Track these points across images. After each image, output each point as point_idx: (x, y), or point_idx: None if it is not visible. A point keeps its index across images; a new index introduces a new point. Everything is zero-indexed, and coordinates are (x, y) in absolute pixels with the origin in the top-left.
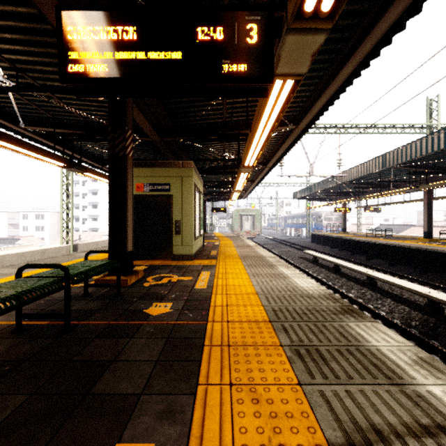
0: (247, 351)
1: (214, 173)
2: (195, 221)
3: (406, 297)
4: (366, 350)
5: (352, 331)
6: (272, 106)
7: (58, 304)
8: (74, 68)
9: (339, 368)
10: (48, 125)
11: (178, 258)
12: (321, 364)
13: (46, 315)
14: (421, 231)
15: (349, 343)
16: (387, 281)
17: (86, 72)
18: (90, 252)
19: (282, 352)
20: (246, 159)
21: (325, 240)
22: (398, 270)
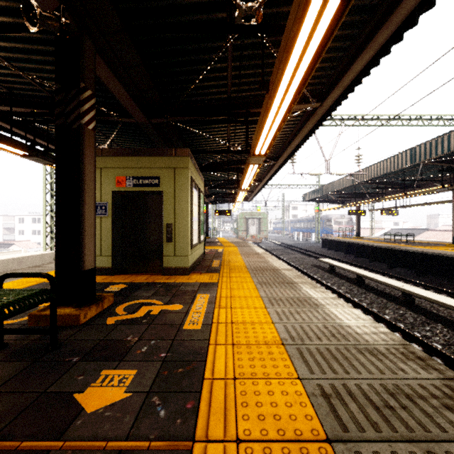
0: None
1: (217, 169)
2: (192, 224)
3: None
4: None
5: None
6: (310, 30)
7: None
8: None
9: None
10: (5, 103)
11: (169, 272)
12: None
13: None
14: (436, 236)
15: None
16: (434, 300)
17: None
18: (5, 276)
19: None
20: (257, 145)
21: (337, 246)
22: (429, 281)
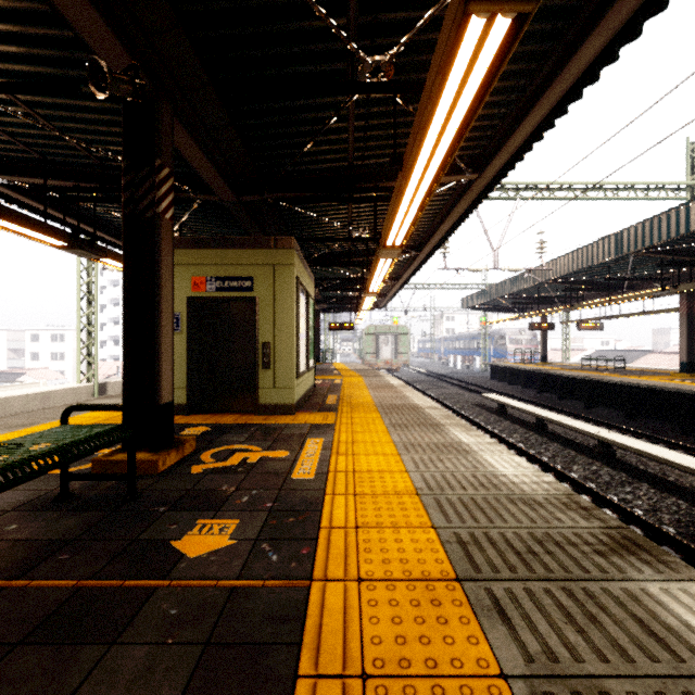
0: None
1: (334, 263)
2: (298, 344)
3: (674, 479)
4: None
5: (666, 614)
6: (451, 104)
7: None
8: None
9: None
10: (35, 173)
11: (267, 411)
12: None
13: None
14: (663, 361)
15: (681, 664)
16: (640, 450)
17: None
18: (72, 408)
19: None
20: (389, 233)
21: (513, 376)
22: (643, 426)
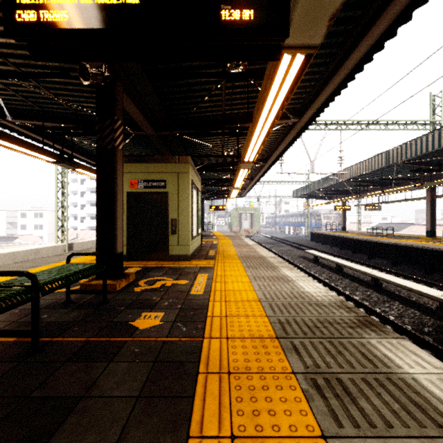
0: (252, 381)
1: (213, 170)
2: (192, 219)
3: (415, 299)
4: (399, 380)
5: (376, 351)
6: (277, 90)
7: None
8: (24, 16)
9: (371, 409)
10: (37, 119)
11: (174, 259)
12: (347, 402)
13: (9, 332)
14: (420, 230)
15: (376, 369)
16: (395, 282)
17: (39, 22)
18: (72, 254)
19: (296, 383)
20: (246, 154)
21: (324, 239)
22: (402, 269)
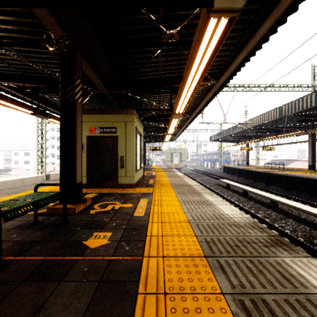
0: (186, 303)
1: (152, 120)
2: (136, 157)
3: (304, 217)
4: None
5: (291, 270)
6: (203, 53)
7: (6, 234)
8: None
9: None
10: (19, 81)
11: (122, 187)
12: None
13: None
14: (302, 164)
15: (295, 289)
16: (289, 204)
17: None
18: (39, 185)
19: (225, 304)
20: (177, 107)
21: (233, 171)
22: (291, 194)
